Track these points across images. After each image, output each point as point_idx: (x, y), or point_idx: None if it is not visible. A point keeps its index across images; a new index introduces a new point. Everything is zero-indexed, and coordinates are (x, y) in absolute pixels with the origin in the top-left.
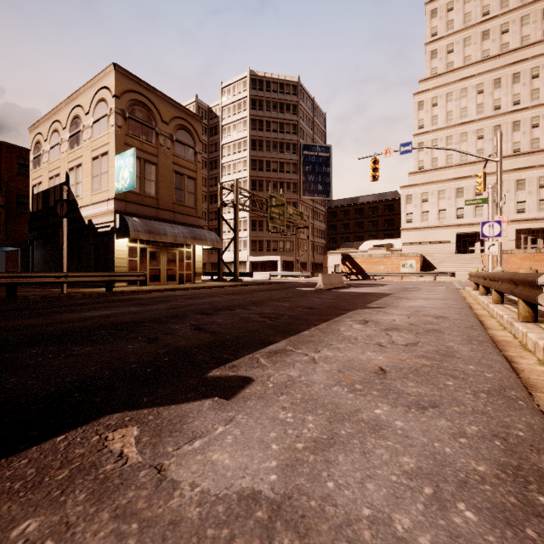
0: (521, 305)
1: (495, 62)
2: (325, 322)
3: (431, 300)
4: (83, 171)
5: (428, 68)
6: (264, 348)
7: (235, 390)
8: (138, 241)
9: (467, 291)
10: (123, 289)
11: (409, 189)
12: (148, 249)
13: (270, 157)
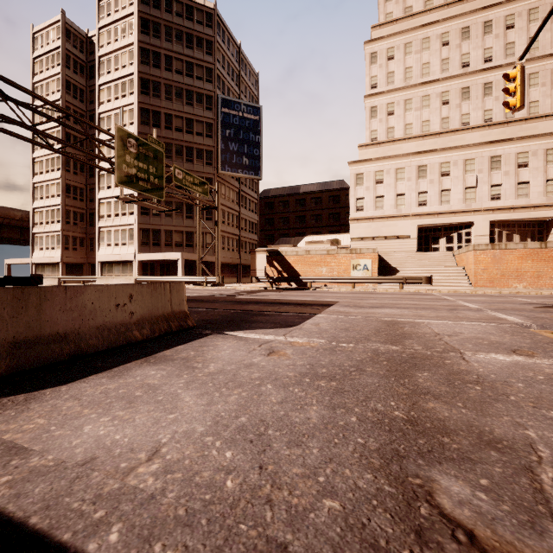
0: None
1: (463, 7)
2: None
3: None
4: None
5: (382, 13)
6: None
7: None
8: None
9: None
10: None
11: (359, 165)
12: None
13: (172, 109)
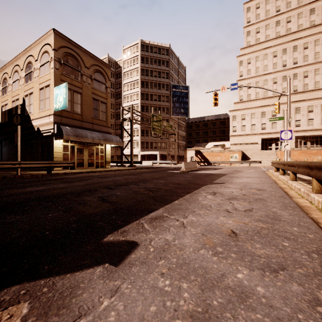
0: (314, 182)
1: (283, 39)
2: (188, 194)
3: (251, 178)
4: (34, 97)
5: (245, 41)
6: (148, 215)
7: (123, 255)
8: (69, 142)
9: (270, 172)
10: (59, 172)
11: (234, 112)
12: (76, 146)
13: (153, 92)
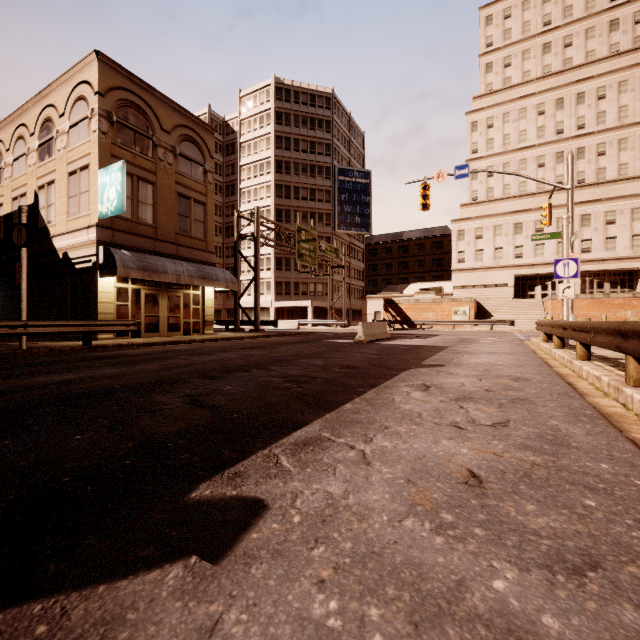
0: (632, 364)
1: (558, 79)
2: (372, 389)
3: (498, 355)
4: (57, 189)
5: (483, 83)
6: (288, 436)
7: (233, 535)
8: (129, 281)
9: (535, 342)
10: (108, 342)
11: (461, 223)
12: (143, 291)
13: (299, 182)
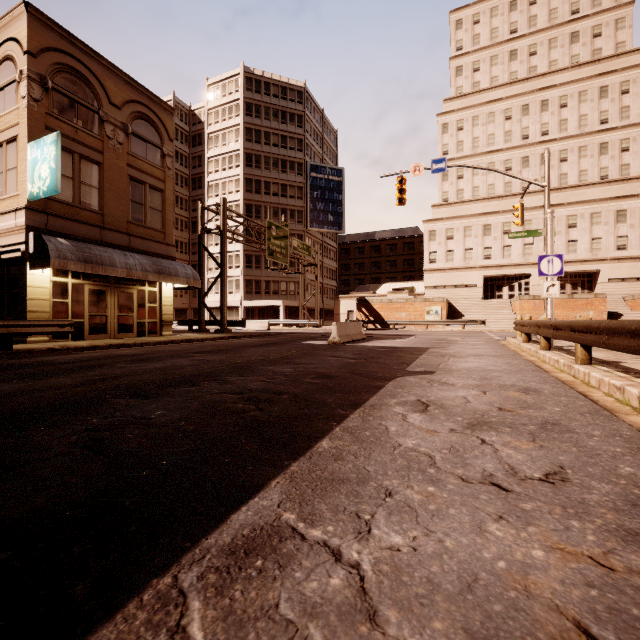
0: None
1: (524, 86)
2: (355, 410)
3: (485, 358)
4: None
5: (453, 86)
6: (221, 527)
7: None
8: (69, 275)
9: (513, 343)
10: (37, 346)
11: (432, 223)
12: (86, 286)
13: (270, 177)
